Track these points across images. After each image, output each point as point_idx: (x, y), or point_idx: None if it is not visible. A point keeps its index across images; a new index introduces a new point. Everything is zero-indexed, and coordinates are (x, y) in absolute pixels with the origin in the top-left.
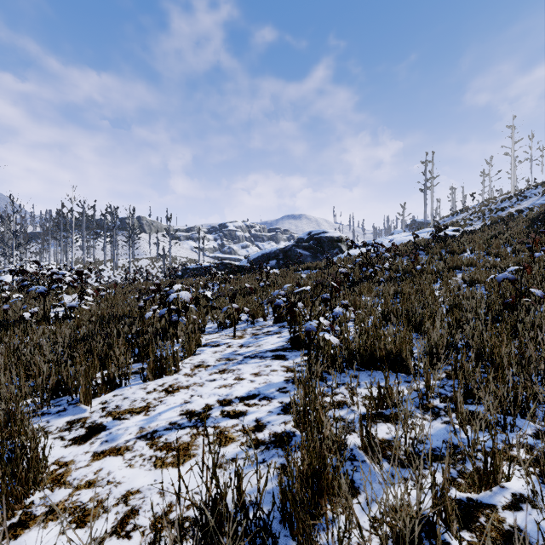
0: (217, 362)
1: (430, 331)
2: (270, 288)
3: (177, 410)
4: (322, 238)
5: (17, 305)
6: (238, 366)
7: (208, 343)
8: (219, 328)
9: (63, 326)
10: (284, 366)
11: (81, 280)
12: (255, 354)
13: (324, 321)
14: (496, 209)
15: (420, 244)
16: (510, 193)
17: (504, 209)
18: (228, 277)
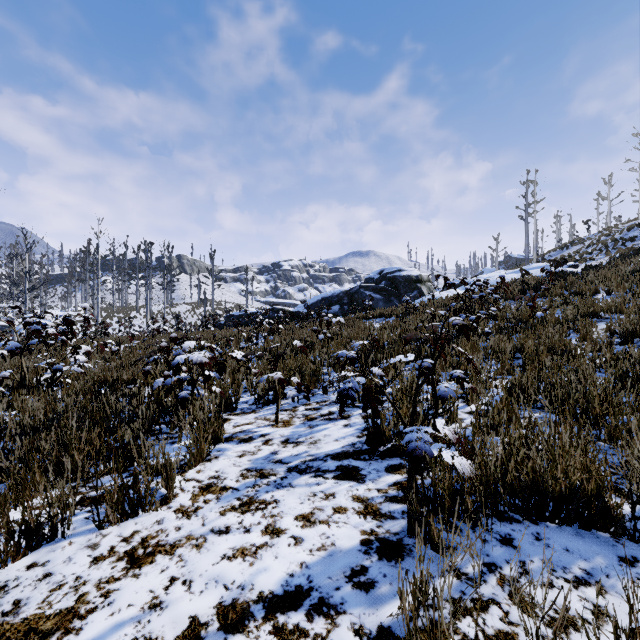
0: (241, 479)
1: (639, 438)
2: (332, 342)
3: (125, 635)
4: (397, 278)
5: (3, 363)
6: (276, 493)
7: (234, 434)
8: (258, 403)
9: (35, 400)
10: (359, 498)
11: (72, 333)
12: (306, 463)
13: (447, 429)
14: (621, 239)
15: (530, 284)
16: (637, 220)
17: (635, 239)
18: (277, 327)
